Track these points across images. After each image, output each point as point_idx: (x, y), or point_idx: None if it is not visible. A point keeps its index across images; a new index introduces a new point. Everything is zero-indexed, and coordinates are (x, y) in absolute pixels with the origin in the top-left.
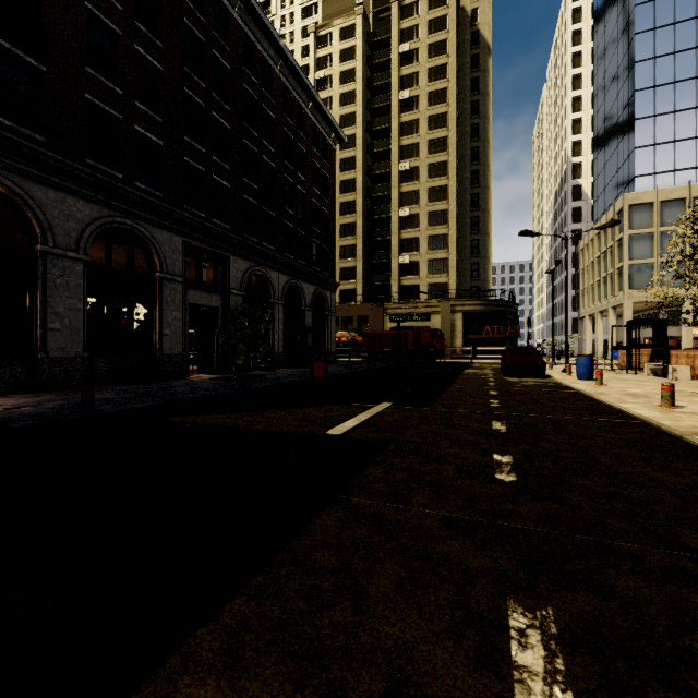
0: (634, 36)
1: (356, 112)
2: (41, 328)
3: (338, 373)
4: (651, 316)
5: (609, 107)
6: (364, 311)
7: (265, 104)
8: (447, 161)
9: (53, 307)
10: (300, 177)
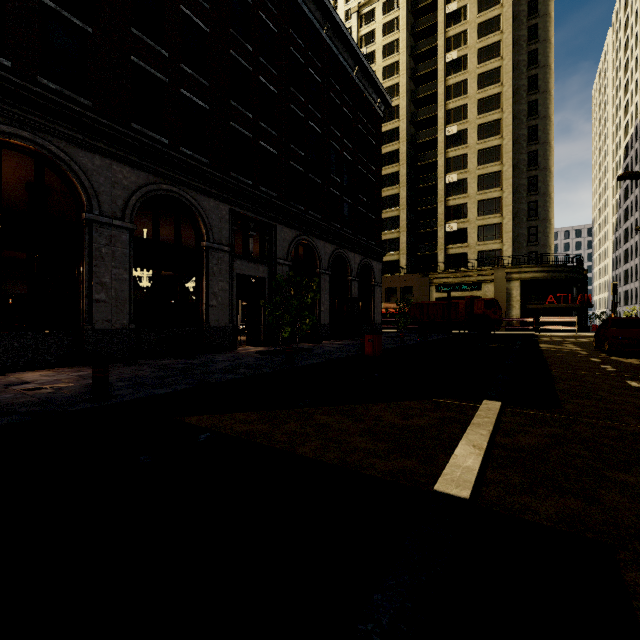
0: None
1: (399, 83)
2: (87, 299)
3: (390, 347)
4: None
5: None
6: (408, 282)
7: (311, 68)
8: (500, 119)
9: (99, 277)
10: (346, 143)
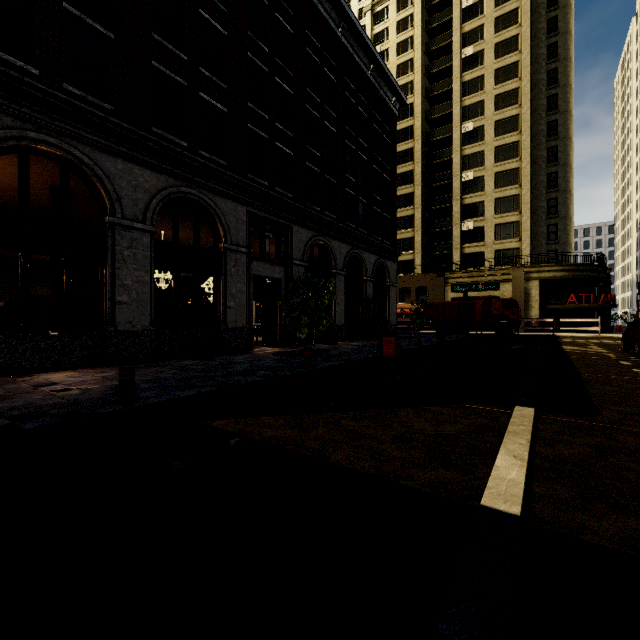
0: None
1: (413, 81)
2: (110, 301)
3: (407, 348)
4: None
5: None
6: (423, 281)
7: (327, 68)
8: (519, 115)
9: (121, 279)
10: (361, 143)
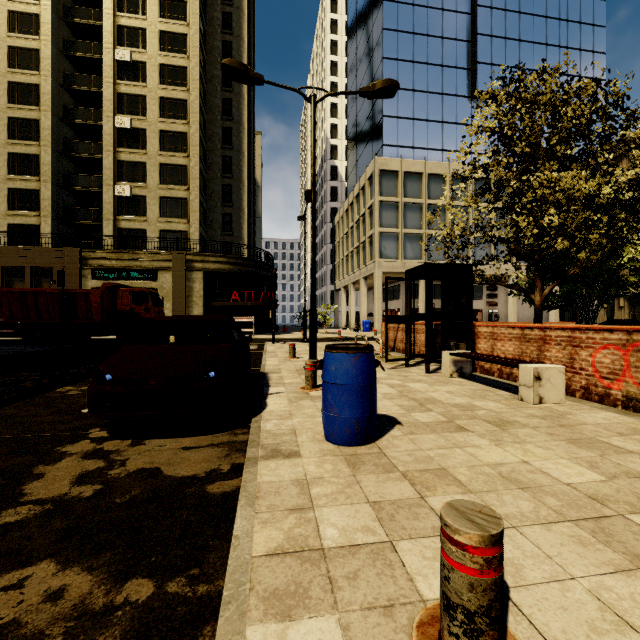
0: (382, 2)
1: None
2: None
3: None
4: (393, 289)
5: (360, 81)
6: (46, 259)
7: None
8: (187, 69)
9: None
10: None
